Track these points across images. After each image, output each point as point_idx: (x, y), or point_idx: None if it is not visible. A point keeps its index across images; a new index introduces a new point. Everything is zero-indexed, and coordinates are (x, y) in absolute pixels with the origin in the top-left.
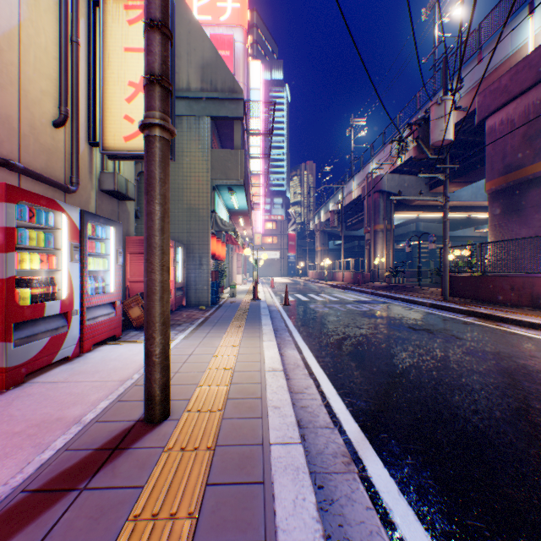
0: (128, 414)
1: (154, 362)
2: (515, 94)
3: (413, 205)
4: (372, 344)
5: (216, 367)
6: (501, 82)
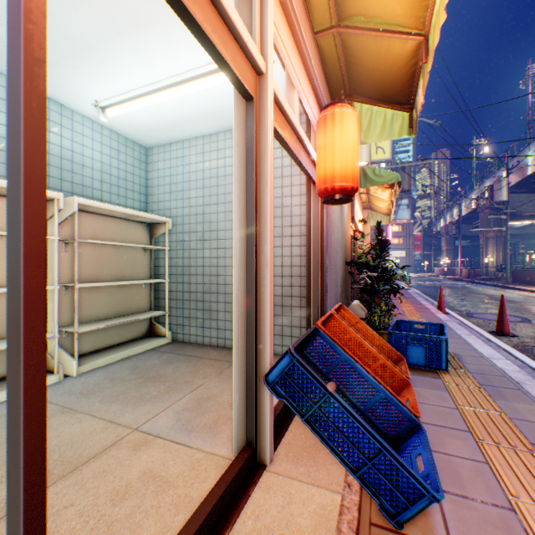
0: None
1: None
2: None
3: (525, 215)
4: (436, 289)
5: None
6: None
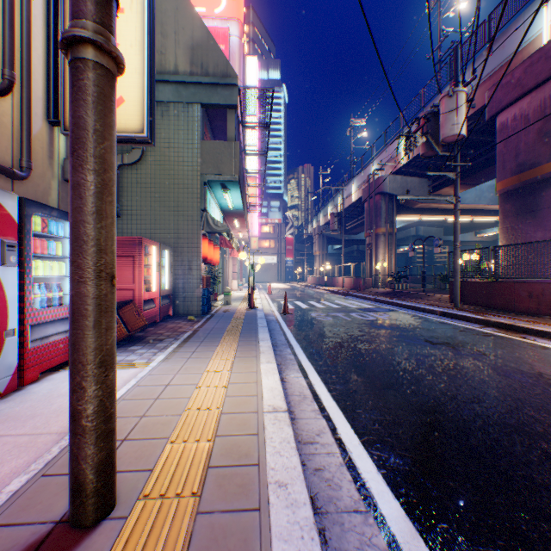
0: (46, 507)
1: (83, 428)
2: (529, 87)
3: (416, 208)
4: (389, 363)
5: (198, 406)
6: (514, 75)
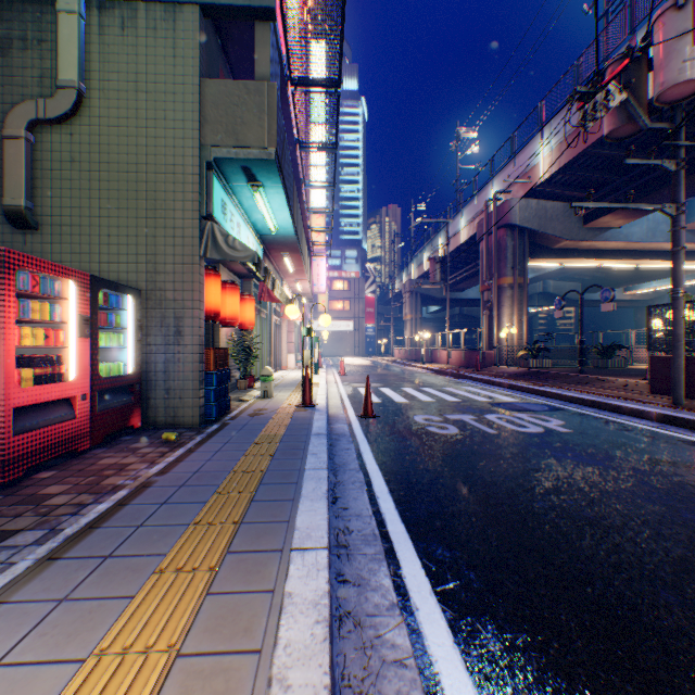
0: None
1: None
2: None
3: (557, 249)
4: None
5: None
6: None
